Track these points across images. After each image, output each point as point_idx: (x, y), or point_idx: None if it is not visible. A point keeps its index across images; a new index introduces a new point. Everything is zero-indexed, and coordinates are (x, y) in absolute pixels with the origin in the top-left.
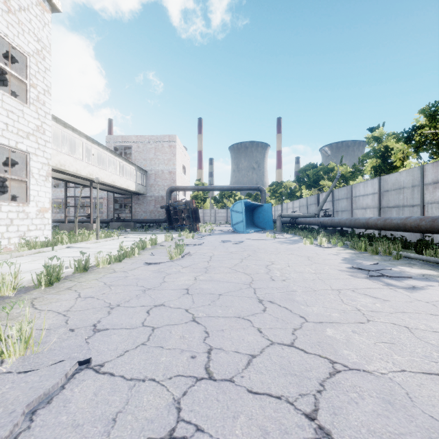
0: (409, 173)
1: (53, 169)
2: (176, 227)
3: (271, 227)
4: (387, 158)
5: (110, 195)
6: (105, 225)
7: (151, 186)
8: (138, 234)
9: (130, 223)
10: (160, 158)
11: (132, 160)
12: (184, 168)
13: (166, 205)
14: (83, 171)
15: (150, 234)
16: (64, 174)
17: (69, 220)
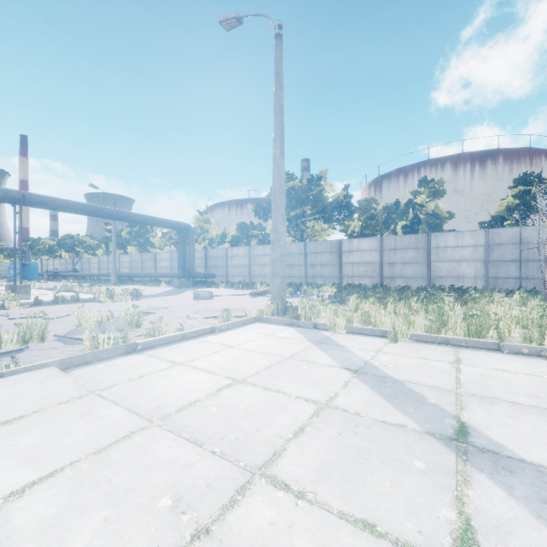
0: (106, 257)
1: None
2: None
3: (38, 278)
4: (108, 246)
5: None
6: None
7: None
8: None
9: None
10: None
11: None
12: None
13: None
14: None
15: None
16: None
17: None
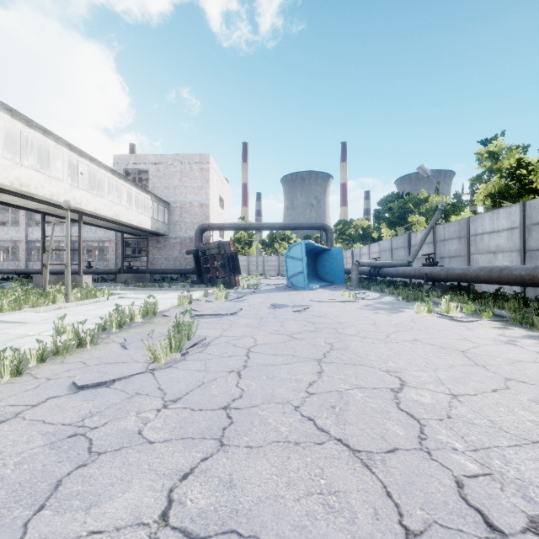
0: None
1: (9, 190)
2: (206, 280)
3: (341, 280)
4: (520, 178)
5: (119, 237)
6: (113, 277)
7: (176, 224)
8: (147, 291)
9: (145, 275)
10: (188, 186)
11: (150, 189)
12: (222, 200)
13: (194, 249)
14: (63, 197)
15: (166, 291)
16: (33, 201)
17: (61, 270)
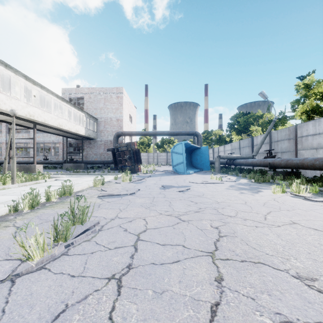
0: None
1: None
2: (119, 168)
3: (208, 168)
4: None
5: (65, 140)
6: (61, 166)
7: (101, 132)
8: (79, 175)
9: (81, 164)
10: (109, 108)
11: (85, 109)
12: (131, 117)
13: (112, 148)
14: (20, 111)
15: (91, 175)
16: None
17: (28, 161)
